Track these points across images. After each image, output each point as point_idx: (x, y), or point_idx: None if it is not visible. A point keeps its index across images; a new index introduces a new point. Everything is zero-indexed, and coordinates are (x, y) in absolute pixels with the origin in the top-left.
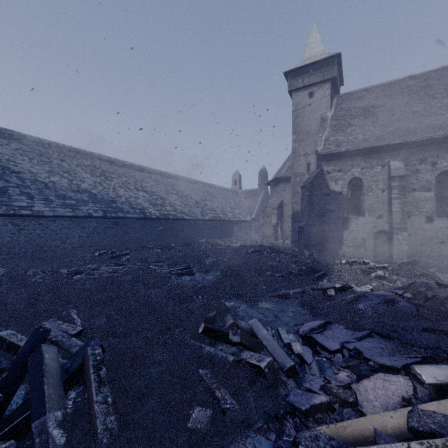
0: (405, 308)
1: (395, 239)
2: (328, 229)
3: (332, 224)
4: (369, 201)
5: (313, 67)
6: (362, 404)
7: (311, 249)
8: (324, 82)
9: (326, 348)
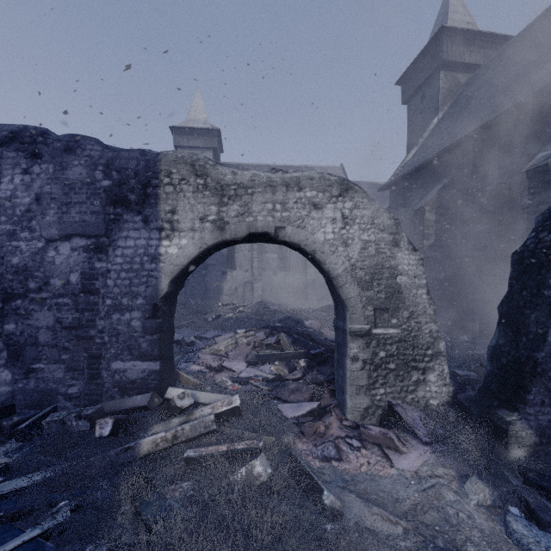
0: (246, 321)
1: (255, 287)
2: (210, 281)
3: (214, 276)
4: (240, 258)
5: (198, 132)
6: (218, 341)
7: (196, 298)
8: (207, 149)
9: (206, 338)
